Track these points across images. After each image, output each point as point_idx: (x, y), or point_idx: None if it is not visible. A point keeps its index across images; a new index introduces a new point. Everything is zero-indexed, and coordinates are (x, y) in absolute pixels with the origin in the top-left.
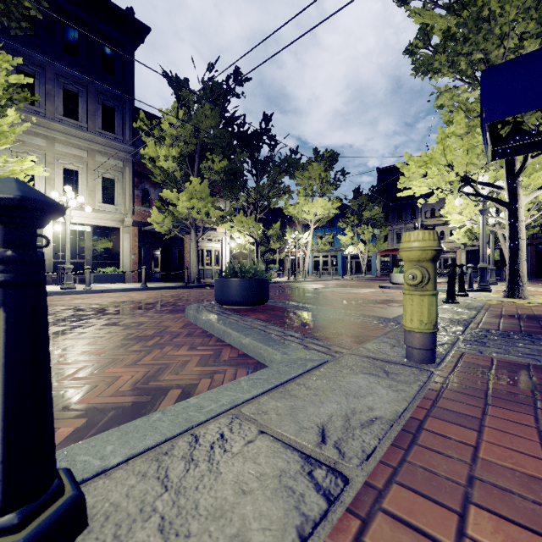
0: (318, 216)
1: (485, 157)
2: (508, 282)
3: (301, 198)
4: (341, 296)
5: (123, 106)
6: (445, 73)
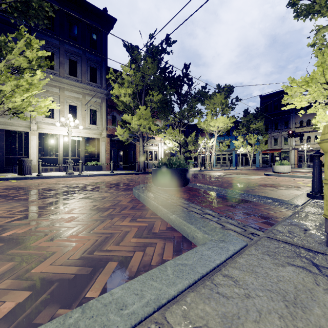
0: (219, 128)
1: None
2: None
3: (209, 117)
4: (238, 181)
5: (101, 66)
6: (324, 13)
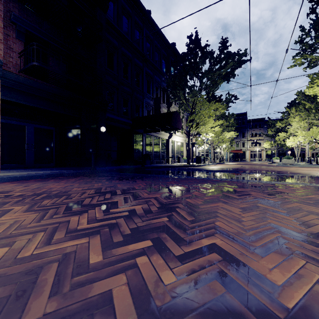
0: (227, 137)
1: (303, 128)
2: None
3: (225, 131)
4: None
5: None
6: (312, 117)
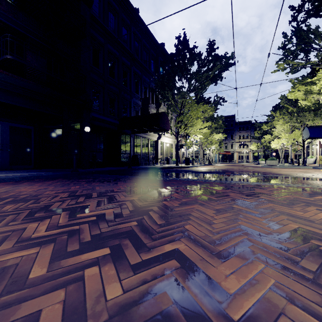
0: (216, 139)
1: (287, 131)
2: (302, 162)
3: (214, 133)
4: None
5: None
6: (294, 120)
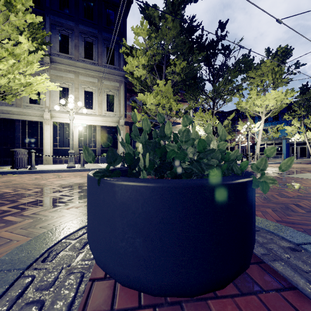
0: (269, 108)
1: None
2: None
3: (254, 93)
4: None
5: (119, 46)
6: None
